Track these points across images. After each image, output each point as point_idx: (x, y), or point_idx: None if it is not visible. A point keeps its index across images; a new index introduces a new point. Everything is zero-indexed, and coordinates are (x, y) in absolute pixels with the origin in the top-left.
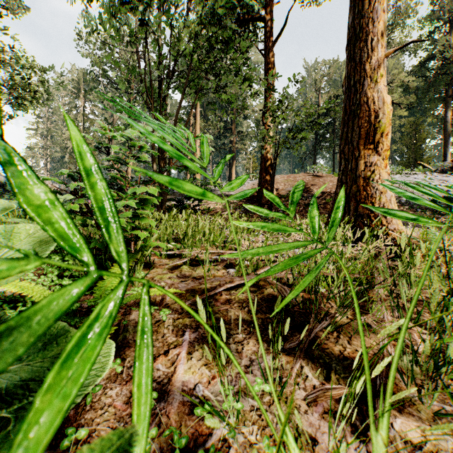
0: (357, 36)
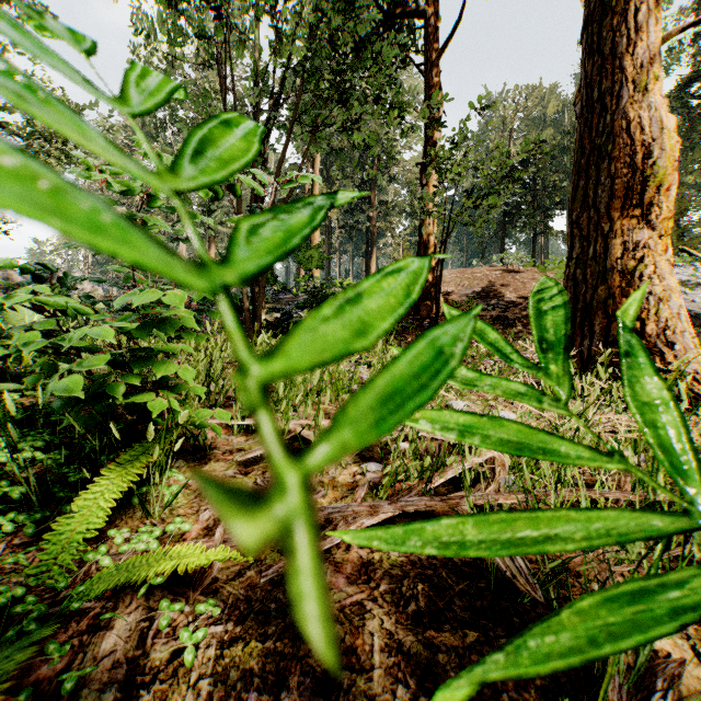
0: (606, 7)
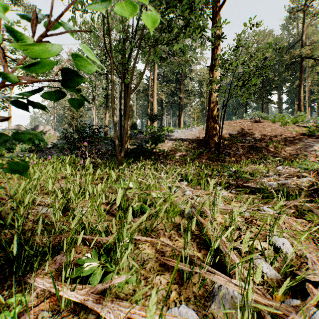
0: None
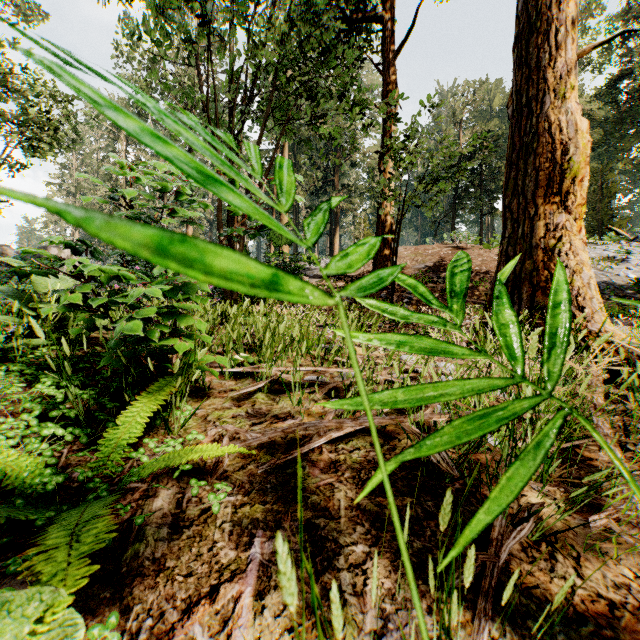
0: (533, 27)
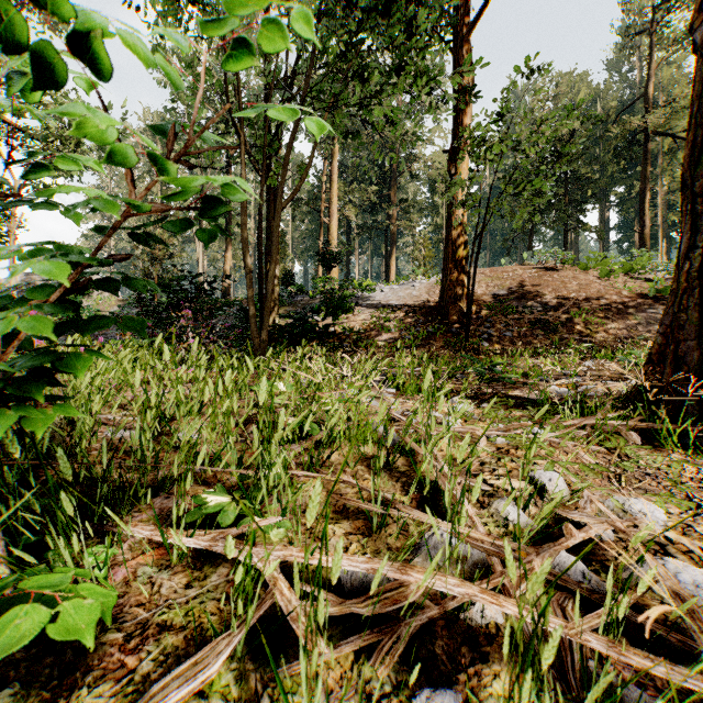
0: None
